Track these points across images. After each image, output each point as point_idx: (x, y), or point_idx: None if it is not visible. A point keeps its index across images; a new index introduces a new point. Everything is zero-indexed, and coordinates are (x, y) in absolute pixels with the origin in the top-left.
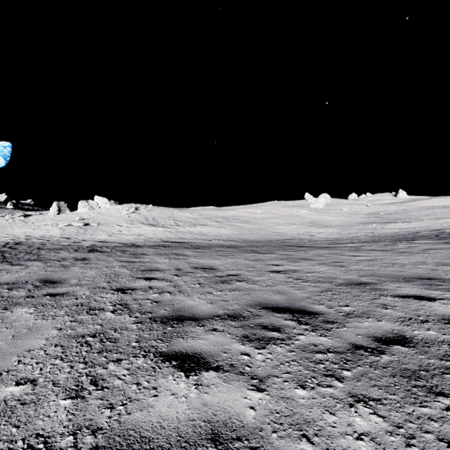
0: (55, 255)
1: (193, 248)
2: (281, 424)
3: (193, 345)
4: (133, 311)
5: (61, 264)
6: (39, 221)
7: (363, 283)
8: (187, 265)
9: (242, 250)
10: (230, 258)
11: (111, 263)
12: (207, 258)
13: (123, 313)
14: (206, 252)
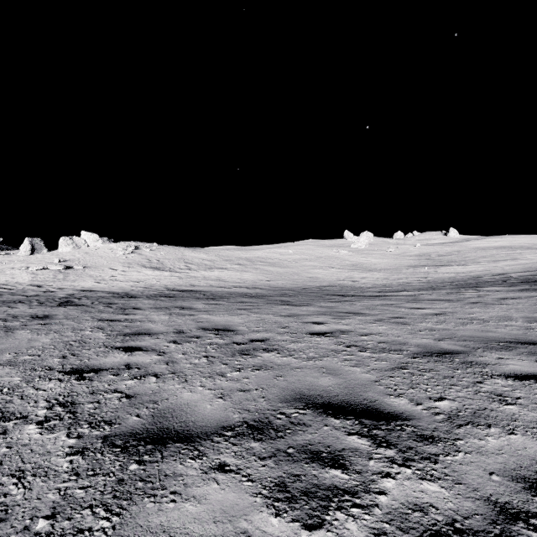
0: (6, 311)
1: (205, 299)
2: None
3: (171, 523)
4: (78, 421)
5: (6, 325)
6: (3, 263)
7: (446, 352)
8: (193, 324)
9: (270, 301)
10: (254, 313)
11: (83, 323)
12: (223, 313)
13: (58, 428)
14: (223, 304)
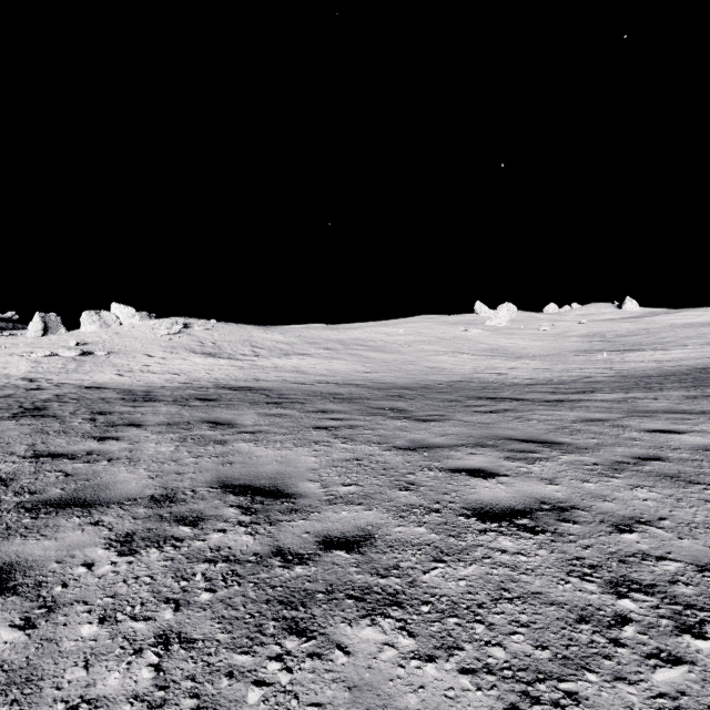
0: None
1: (265, 404)
2: None
3: None
4: None
5: None
6: (2, 347)
7: None
8: (210, 472)
9: (373, 410)
10: (343, 439)
11: None
12: (284, 439)
13: None
14: (290, 415)
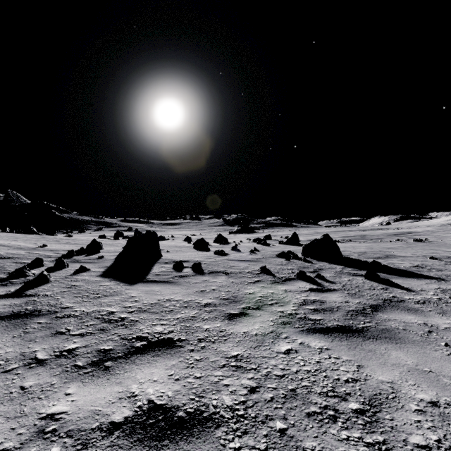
0: None
1: None
2: (43, 390)
3: None
4: None
5: None
6: None
7: None
8: None
9: None
10: None
11: None
12: None
13: None
14: None
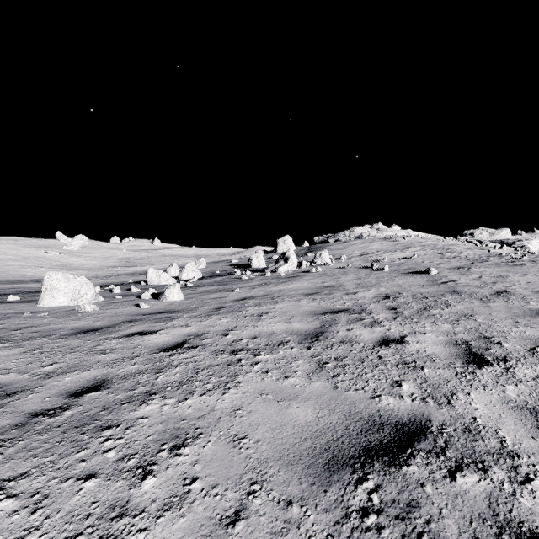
0: None
1: None
2: None
3: (23, 290)
4: None
5: None
6: None
7: None
8: None
9: None
10: None
11: None
12: None
13: None
14: None
